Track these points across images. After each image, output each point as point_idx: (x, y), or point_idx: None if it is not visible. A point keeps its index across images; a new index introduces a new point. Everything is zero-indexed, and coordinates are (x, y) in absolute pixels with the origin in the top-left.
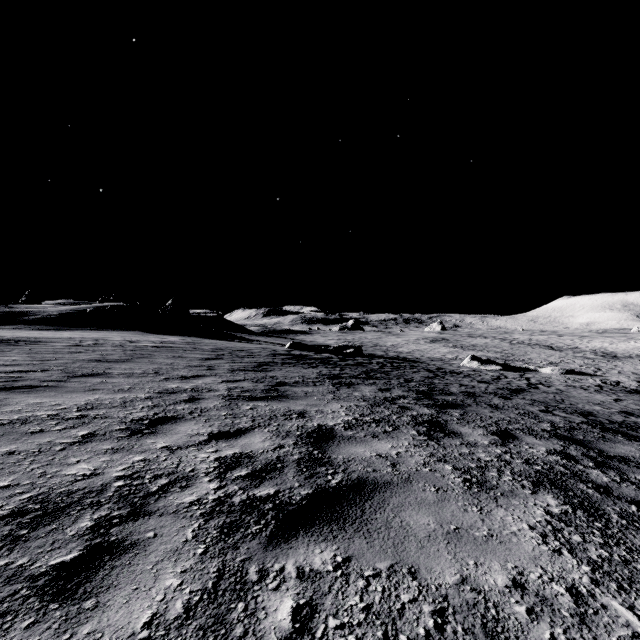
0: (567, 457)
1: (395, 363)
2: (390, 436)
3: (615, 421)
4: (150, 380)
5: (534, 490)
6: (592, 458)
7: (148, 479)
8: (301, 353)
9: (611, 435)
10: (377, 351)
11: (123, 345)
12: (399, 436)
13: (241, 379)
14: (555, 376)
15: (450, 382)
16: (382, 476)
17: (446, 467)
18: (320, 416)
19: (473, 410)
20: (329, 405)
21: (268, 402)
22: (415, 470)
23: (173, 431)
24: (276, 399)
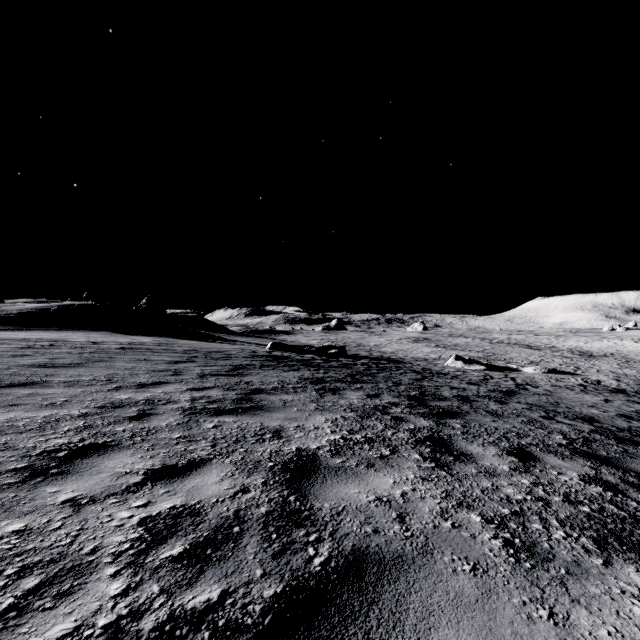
0: (608, 487)
1: (380, 364)
2: (389, 464)
3: (622, 428)
4: (96, 390)
5: (604, 557)
6: (636, 486)
7: (5, 578)
8: (282, 354)
9: (632, 448)
10: (361, 351)
11: (83, 347)
12: (400, 463)
13: (210, 386)
14: (538, 375)
15: (440, 384)
16: (388, 543)
17: (473, 518)
18: (300, 435)
19: (474, 419)
20: (311, 418)
21: (238, 416)
22: (432, 526)
23: (95, 469)
24: (248, 412)
